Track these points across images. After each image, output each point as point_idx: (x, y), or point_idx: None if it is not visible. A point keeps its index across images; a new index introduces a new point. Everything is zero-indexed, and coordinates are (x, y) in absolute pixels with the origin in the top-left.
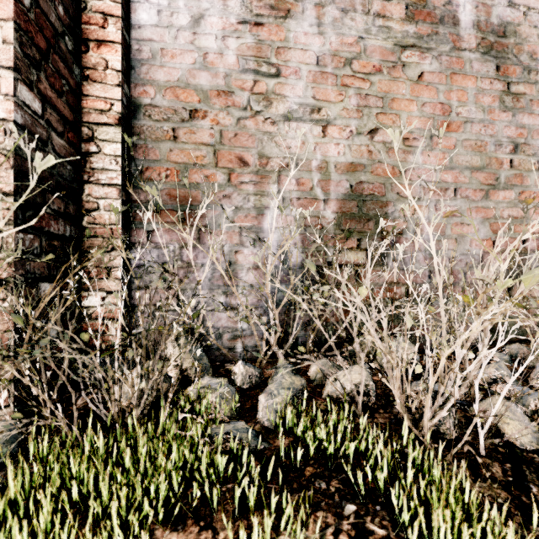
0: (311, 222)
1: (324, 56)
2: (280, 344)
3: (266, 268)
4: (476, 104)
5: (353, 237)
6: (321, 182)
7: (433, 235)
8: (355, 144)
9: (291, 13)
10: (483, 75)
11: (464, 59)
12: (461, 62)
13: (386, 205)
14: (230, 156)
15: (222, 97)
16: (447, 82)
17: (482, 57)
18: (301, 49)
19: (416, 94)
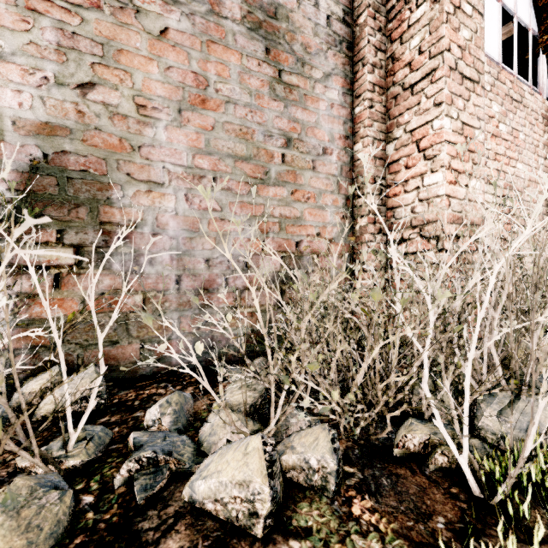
0: None
1: None
2: None
3: None
4: (241, 84)
5: (49, 228)
6: None
7: (183, 231)
8: (54, 97)
9: None
10: (250, 54)
11: (226, 28)
12: (222, 31)
13: (110, 188)
14: None
15: None
16: (203, 50)
17: (249, 33)
18: None
19: (157, 53)
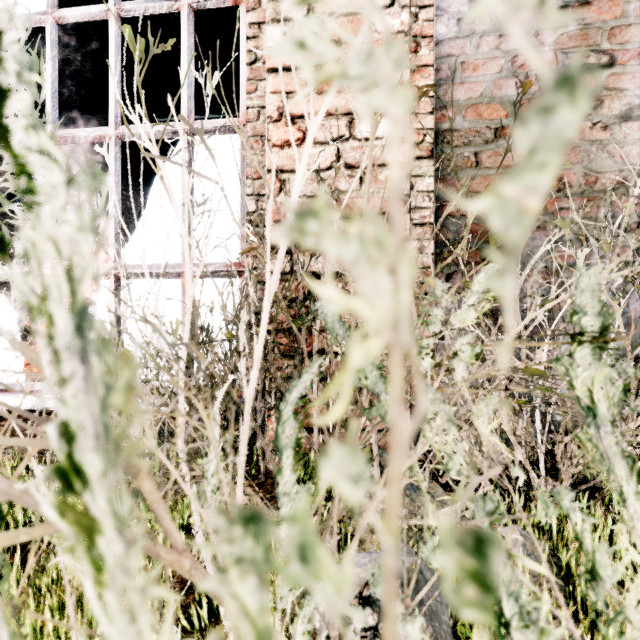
0: None
1: None
2: None
3: None
4: None
5: None
6: None
7: None
8: None
9: None
10: None
11: None
12: None
13: None
14: None
15: None
16: None
17: None
18: None
19: None
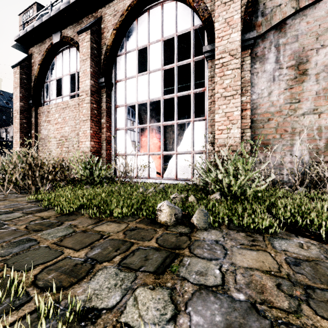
0: (313, 147)
1: (319, 90)
2: (300, 186)
3: (294, 162)
4: None
5: None
6: (317, 133)
7: None
8: None
9: (304, 81)
10: None
11: None
12: None
13: None
14: (281, 130)
15: (278, 113)
16: None
17: None
18: (308, 91)
19: None
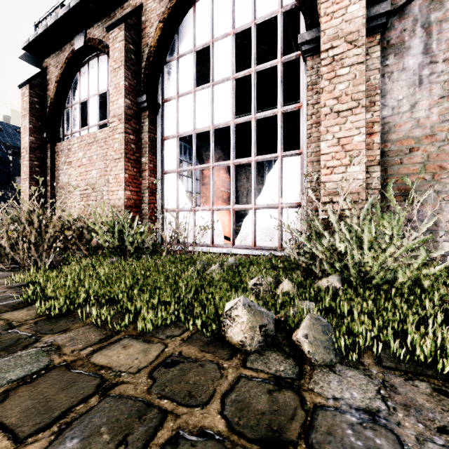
0: None
1: None
2: None
3: None
4: None
5: None
6: None
7: None
8: None
9: None
10: None
11: None
12: None
13: None
14: (433, 166)
15: (428, 138)
16: None
17: None
18: None
19: None
